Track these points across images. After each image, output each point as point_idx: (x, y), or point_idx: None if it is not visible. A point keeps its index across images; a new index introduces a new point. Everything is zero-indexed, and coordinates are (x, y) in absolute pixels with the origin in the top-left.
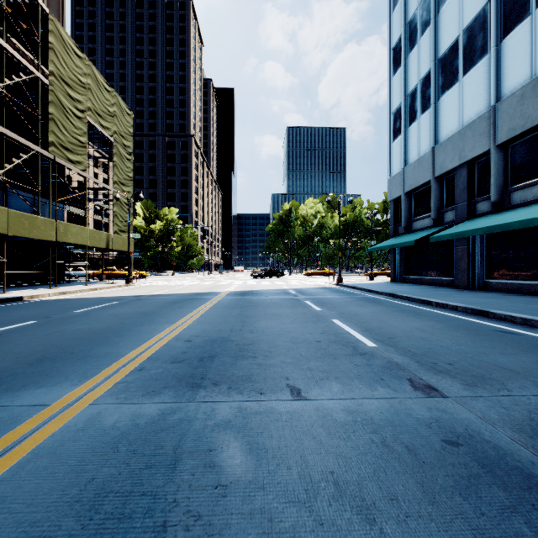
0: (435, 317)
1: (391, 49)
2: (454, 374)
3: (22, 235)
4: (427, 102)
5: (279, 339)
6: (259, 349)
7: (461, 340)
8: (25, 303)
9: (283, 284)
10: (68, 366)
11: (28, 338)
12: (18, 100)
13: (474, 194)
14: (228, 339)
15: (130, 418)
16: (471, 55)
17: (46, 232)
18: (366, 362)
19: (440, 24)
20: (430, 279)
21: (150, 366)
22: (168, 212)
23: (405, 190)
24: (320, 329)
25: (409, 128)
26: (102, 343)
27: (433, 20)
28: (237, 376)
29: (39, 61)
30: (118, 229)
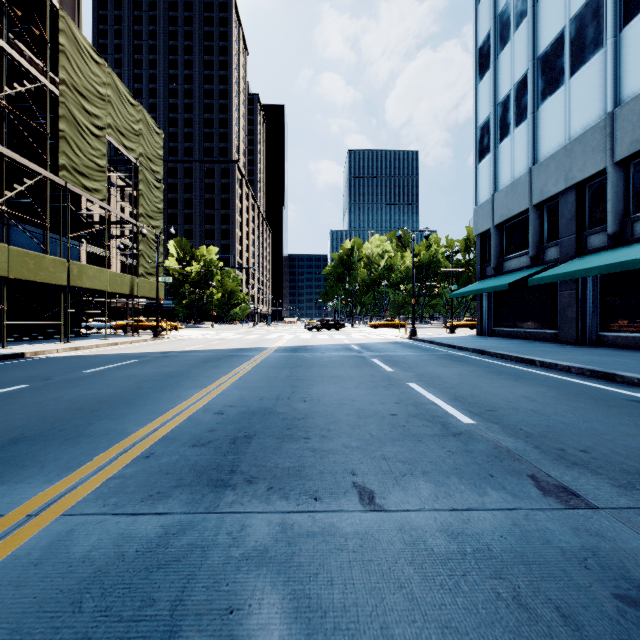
0: (544, 381)
1: (477, 48)
2: (595, 468)
3: (26, 278)
4: (523, 113)
5: (340, 411)
6: (313, 425)
7: (589, 415)
8: (26, 360)
9: (344, 338)
10: (50, 449)
11: (11, 408)
12: (23, 115)
13: (584, 225)
14: (272, 410)
15: (115, 541)
16: (580, 50)
17: (56, 274)
18: (463, 447)
19: (539, 14)
20: (527, 332)
21: (162, 452)
22: (206, 252)
23: (495, 222)
24: (395, 398)
25: (500, 145)
26: (106, 415)
27: (531, 10)
28: (282, 468)
29: (47, 67)
30: (144, 272)
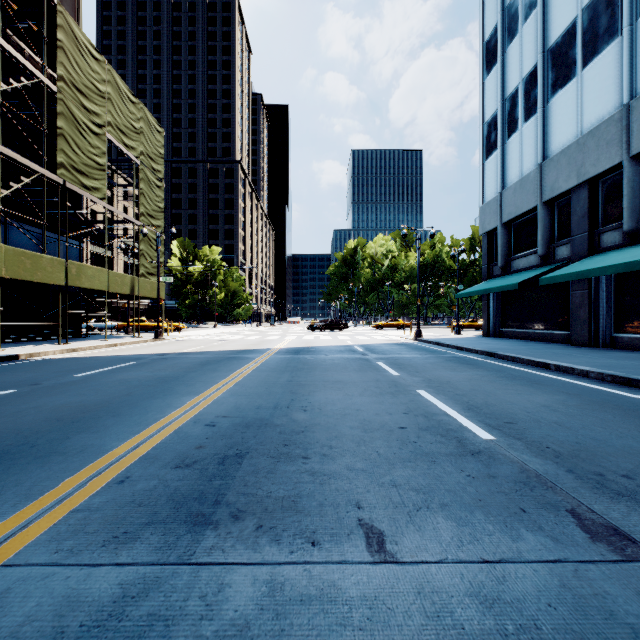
0: (562, 387)
1: (483, 42)
2: None
3: (22, 278)
4: (532, 107)
5: (344, 423)
6: (313, 441)
7: (621, 428)
8: (19, 363)
9: (348, 339)
10: (14, 471)
11: None
12: (21, 112)
13: (598, 222)
14: (269, 422)
15: (57, 609)
16: (593, 40)
17: (54, 274)
18: (485, 471)
19: (550, 5)
20: (536, 333)
21: (140, 475)
22: (209, 252)
23: (503, 220)
24: (403, 407)
25: (508, 141)
26: (86, 427)
27: (541, 0)
28: (275, 498)
29: (44, 63)
30: (145, 272)
